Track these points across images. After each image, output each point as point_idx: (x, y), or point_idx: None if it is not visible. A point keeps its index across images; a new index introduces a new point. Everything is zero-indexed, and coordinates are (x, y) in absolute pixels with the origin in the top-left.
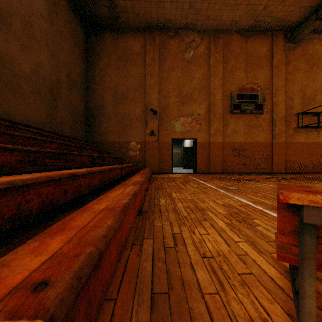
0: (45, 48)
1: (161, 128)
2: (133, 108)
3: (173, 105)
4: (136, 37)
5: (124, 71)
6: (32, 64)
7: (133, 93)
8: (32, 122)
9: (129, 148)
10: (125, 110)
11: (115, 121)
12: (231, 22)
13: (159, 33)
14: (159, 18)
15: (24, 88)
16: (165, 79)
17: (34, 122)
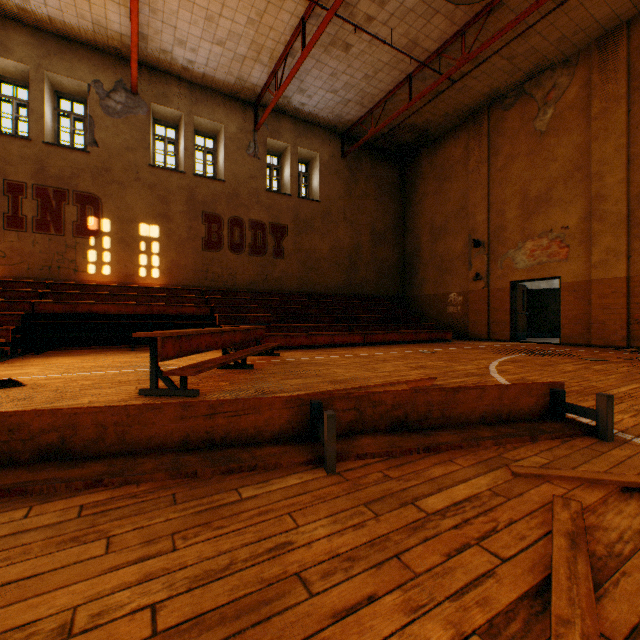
0: (342, 223)
1: (491, 266)
2: (453, 244)
3: (512, 224)
4: (456, 139)
5: (442, 194)
6: (330, 244)
7: (453, 222)
8: (330, 289)
9: (447, 301)
10: (442, 249)
11: (432, 266)
12: (633, 2)
13: (489, 112)
14: (476, 99)
15: (324, 266)
16: (499, 183)
17: (332, 289)
